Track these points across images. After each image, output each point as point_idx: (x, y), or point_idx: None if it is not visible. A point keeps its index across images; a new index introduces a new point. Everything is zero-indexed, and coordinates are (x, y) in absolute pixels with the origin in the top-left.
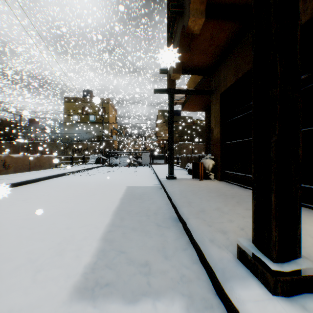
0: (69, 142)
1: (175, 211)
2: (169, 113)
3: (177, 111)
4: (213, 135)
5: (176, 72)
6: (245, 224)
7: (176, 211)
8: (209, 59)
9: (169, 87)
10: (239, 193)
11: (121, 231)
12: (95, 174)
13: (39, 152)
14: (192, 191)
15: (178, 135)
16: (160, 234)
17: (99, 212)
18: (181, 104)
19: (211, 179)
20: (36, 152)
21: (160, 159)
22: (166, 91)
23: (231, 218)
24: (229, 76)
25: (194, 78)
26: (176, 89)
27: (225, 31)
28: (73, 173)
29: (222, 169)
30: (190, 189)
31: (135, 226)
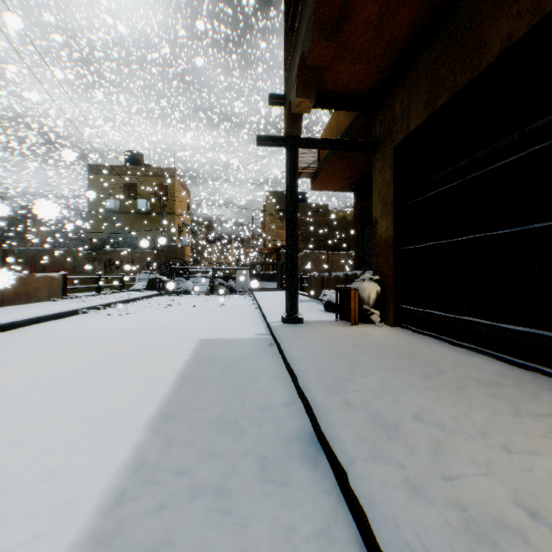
0: (98, 248)
1: (308, 414)
2: (288, 186)
3: (300, 194)
4: (377, 232)
5: (305, 95)
6: (530, 484)
7: (310, 413)
8: (371, 75)
9: (289, 132)
10: (450, 361)
11: (154, 499)
12: (140, 312)
13: (40, 269)
14: (343, 356)
15: (303, 237)
16: (269, 508)
17: (114, 419)
18: (310, 176)
19: (373, 323)
20: (33, 269)
21: (270, 281)
22: (281, 142)
23: (476, 457)
24: (414, 108)
25: (336, 125)
26: (302, 138)
27: (411, 2)
28: (95, 309)
29: (398, 303)
30: (337, 349)
31: (200, 474)
